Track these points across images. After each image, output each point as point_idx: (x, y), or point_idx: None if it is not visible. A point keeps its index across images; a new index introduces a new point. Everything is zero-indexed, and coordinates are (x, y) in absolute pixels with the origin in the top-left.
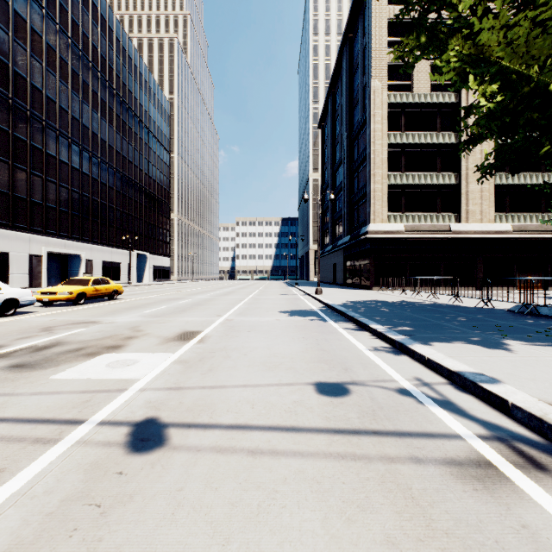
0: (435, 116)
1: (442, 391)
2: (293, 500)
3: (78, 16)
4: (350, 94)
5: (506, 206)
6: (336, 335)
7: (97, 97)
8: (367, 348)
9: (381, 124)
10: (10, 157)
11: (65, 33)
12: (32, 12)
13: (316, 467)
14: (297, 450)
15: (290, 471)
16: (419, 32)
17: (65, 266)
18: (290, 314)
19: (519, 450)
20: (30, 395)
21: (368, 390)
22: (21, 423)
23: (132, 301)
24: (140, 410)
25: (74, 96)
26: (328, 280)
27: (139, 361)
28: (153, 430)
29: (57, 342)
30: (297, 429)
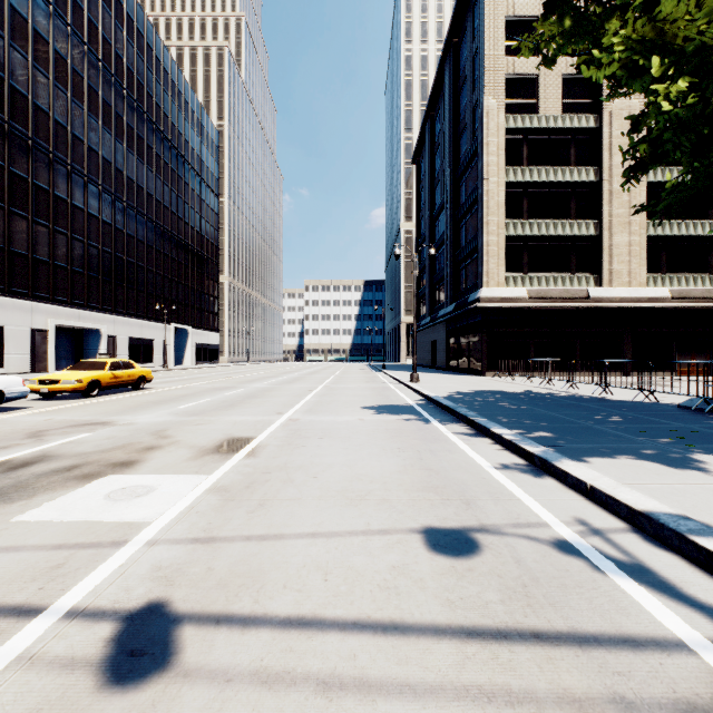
0: (569, 145)
1: (626, 545)
2: None
3: (96, 16)
4: (455, 117)
5: (662, 265)
6: (446, 445)
7: (123, 123)
8: (494, 466)
9: (497, 156)
10: (6, 200)
11: (79, 37)
12: (35, 9)
13: None
14: (404, 680)
15: None
16: (562, 13)
17: (80, 343)
18: (377, 411)
19: None
20: None
21: (508, 543)
22: None
23: (164, 391)
24: (140, 586)
25: (92, 120)
26: (425, 363)
27: (156, 489)
28: (154, 631)
29: (43, 456)
30: (402, 629)
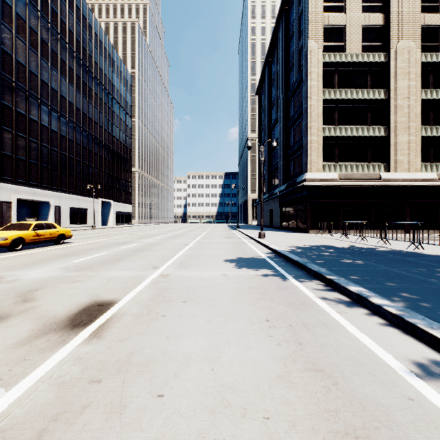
0: (366, 74)
1: None
2: None
3: None
4: (286, 59)
5: (431, 156)
6: (316, 314)
7: (65, 65)
8: (401, 363)
9: (317, 81)
10: None
11: (34, 6)
12: None
13: None
14: None
15: None
16: None
17: (36, 211)
18: (238, 265)
19: None
20: None
21: None
22: None
23: (77, 246)
24: None
25: (43, 62)
26: (265, 224)
27: None
28: None
29: None
30: None
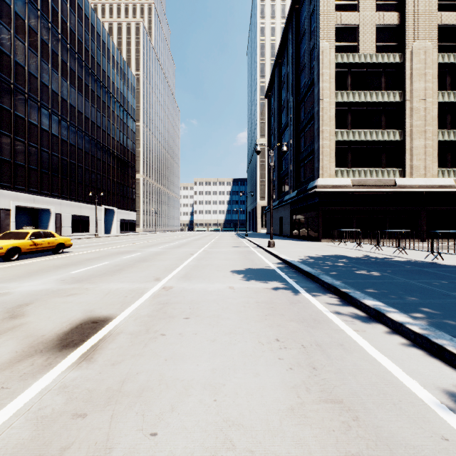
0: (380, 75)
1: None
2: None
3: None
4: (296, 60)
5: (448, 162)
6: (331, 332)
7: (67, 67)
8: (430, 392)
9: (329, 83)
10: None
11: (34, 5)
12: None
13: None
14: None
15: None
16: None
17: (36, 219)
18: (246, 276)
19: None
20: None
21: None
22: None
23: (76, 255)
24: None
25: (43, 63)
26: (274, 232)
27: None
28: None
29: None
30: None
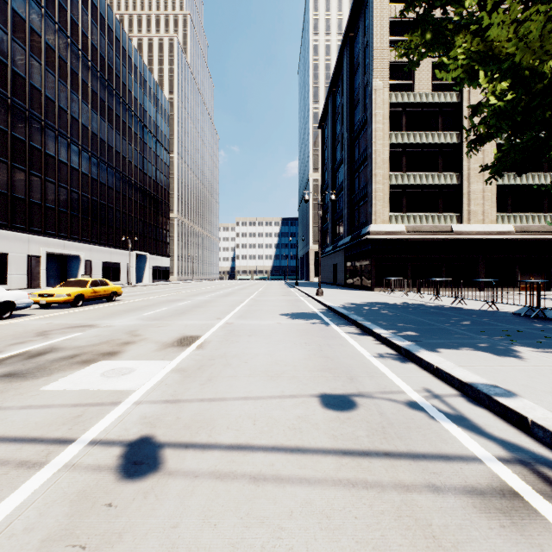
0: (437, 115)
1: (454, 404)
2: (301, 540)
3: (77, 16)
4: (351, 94)
5: (508, 206)
6: (339, 341)
7: (97, 97)
8: (372, 355)
9: (382, 124)
10: (9, 157)
11: (64, 32)
12: (31, 11)
13: (324, 497)
14: (303, 476)
15: (296, 502)
16: (424, 29)
17: (65, 266)
18: (291, 317)
19: (545, 476)
20: (19, 409)
21: (376, 403)
22: (5, 443)
23: (131, 303)
24: (134, 427)
25: (73, 95)
26: (328, 281)
27: (135, 370)
28: (147, 451)
29: (51, 348)
30: (303, 450)
